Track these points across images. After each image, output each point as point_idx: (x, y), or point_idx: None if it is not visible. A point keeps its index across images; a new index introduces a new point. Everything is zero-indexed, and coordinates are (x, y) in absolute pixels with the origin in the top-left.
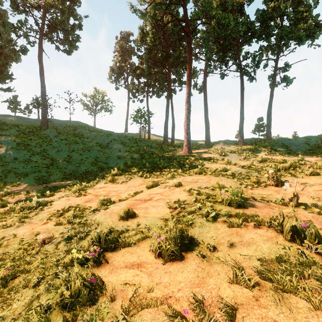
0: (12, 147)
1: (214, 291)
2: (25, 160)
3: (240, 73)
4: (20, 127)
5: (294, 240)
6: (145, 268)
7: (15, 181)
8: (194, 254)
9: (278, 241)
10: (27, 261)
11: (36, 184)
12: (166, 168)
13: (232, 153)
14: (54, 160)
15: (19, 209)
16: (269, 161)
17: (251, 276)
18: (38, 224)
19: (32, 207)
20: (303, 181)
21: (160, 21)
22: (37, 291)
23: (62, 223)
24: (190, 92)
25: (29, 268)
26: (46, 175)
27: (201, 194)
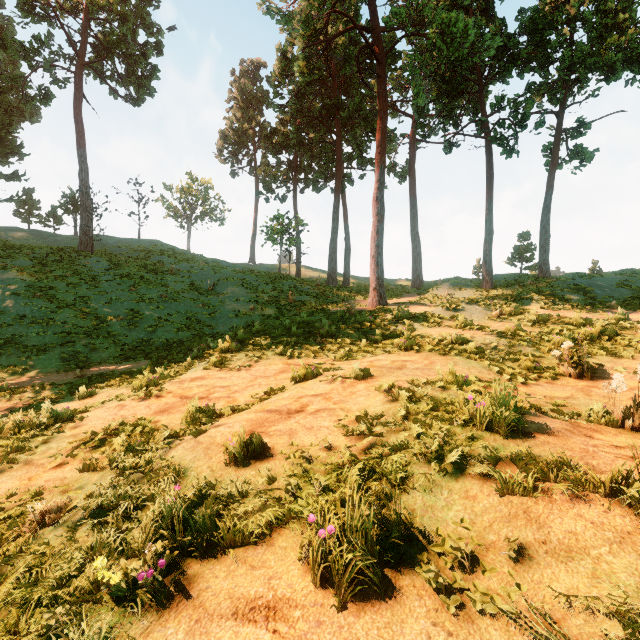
0: (17, 293)
1: None
2: (42, 319)
3: (486, 141)
4: (37, 252)
5: None
6: (285, 624)
7: (19, 363)
8: (418, 576)
9: None
10: None
11: (63, 370)
12: (334, 337)
13: (472, 304)
14: (102, 319)
15: (11, 428)
16: (554, 321)
17: None
18: (45, 468)
19: (40, 425)
20: (636, 367)
21: (321, 33)
22: None
23: (98, 465)
24: (383, 179)
25: None
26: (84, 350)
27: (418, 400)
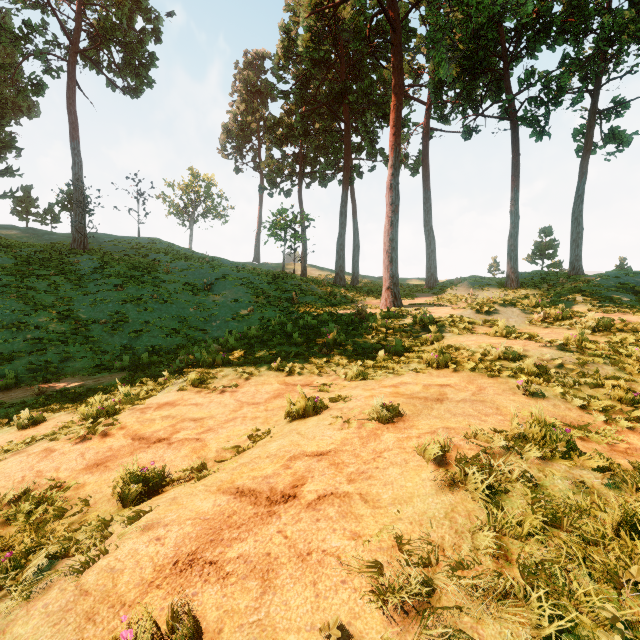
0: None
1: None
2: (13, 323)
3: (512, 123)
4: (24, 250)
5: None
6: None
7: None
8: None
9: None
10: None
11: (28, 384)
12: (343, 346)
13: (506, 306)
14: (82, 322)
15: None
16: (622, 328)
17: None
18: None
19: None
20: None
21: (327, 3)
22: None
23: None
24: (398, 164)
25: None
26: (56, 359)
27: (504, 490)
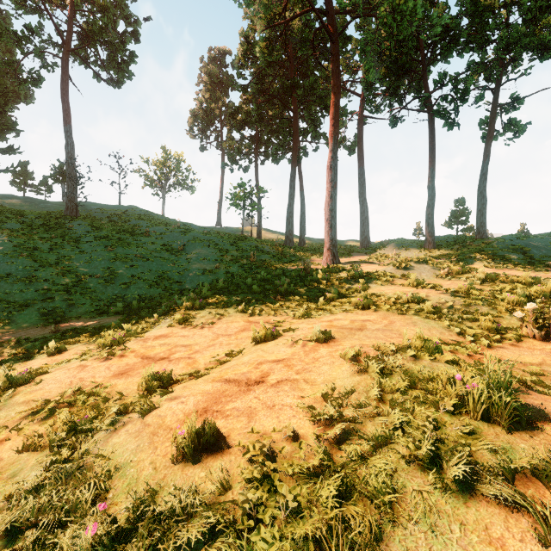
0: (4, 253)
1: None
2: (25, 276)
3: (429, 115)
4: (27, 216)
5: None
6: None
7: (1, 318)
8: None
9: None
10: None
11: (42, 325)
12: (292, 294)
13: (420, 263)
14: (81, 276)
15: None
16: (503, 280)
17: None
18: None
19: None
20: None
21: (279, 17)
22: None
23: (39, 444)
24: (336, 149)
25: None
26: (63, 306)
27: (389, 373)
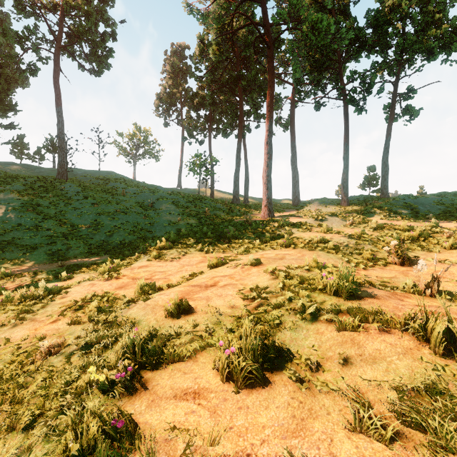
0: (15, 208)
1: (323, 446)
2: (33, 226)
3: (344, 102)
4: (28, 180)
5: (449, 354)
6: (205, 400)
7: (17, 257)
8: (285, 375)
9: (423, 356)
10: (21, 384)
11: (49, 262)
12: (237, 239)
13: (332, 216)
14: (74, 226)
15: (19, 298)
16: (388, 228)
17: (386, 421)
18: (45, 323)
19: (39, 296)
20: (440, 258)
21: (228, 26)
22: (29, 437)
23: (81, 320)
24: (271, 129)
25: (22, 396)
26: (63, 248)
27: (291, 278)
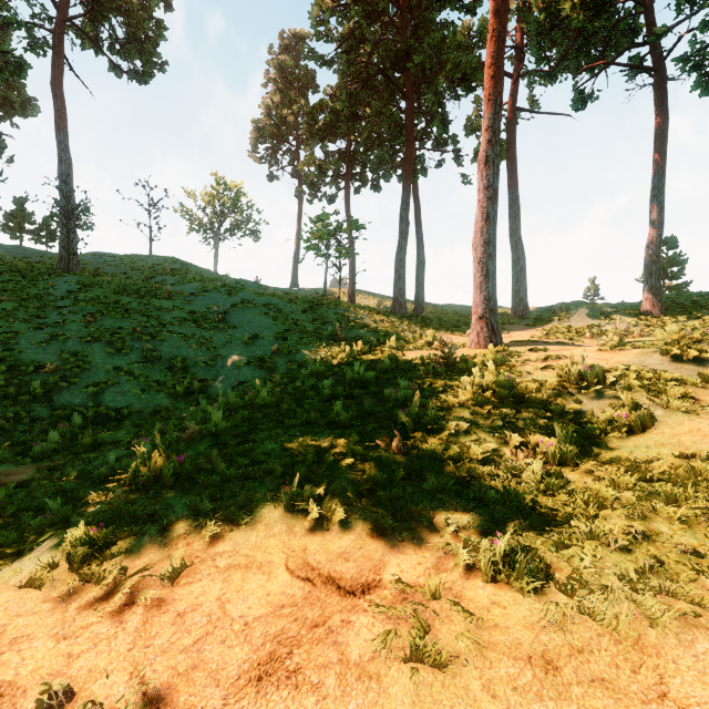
0: None
1: None
2: None
3: (656, 74)
4: None
5: None
6: None
7: None
8: None
9: None
10: None
11: None
12: (435, 435)
13: None
14: (20, 370)
15: None
16: None
17: None
18: None
19: None
20: None
21: None
22: None
23: None
24: (498, 125)
25: None
26: None
27: None
